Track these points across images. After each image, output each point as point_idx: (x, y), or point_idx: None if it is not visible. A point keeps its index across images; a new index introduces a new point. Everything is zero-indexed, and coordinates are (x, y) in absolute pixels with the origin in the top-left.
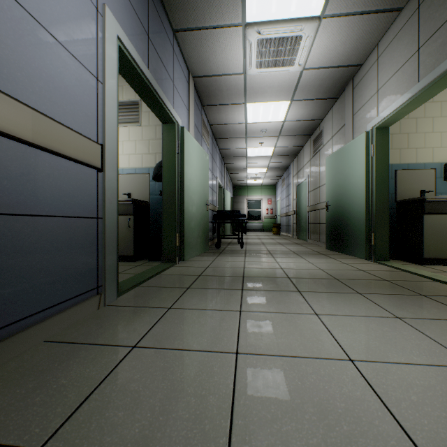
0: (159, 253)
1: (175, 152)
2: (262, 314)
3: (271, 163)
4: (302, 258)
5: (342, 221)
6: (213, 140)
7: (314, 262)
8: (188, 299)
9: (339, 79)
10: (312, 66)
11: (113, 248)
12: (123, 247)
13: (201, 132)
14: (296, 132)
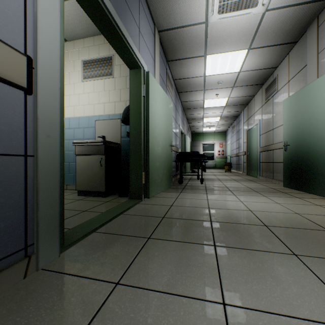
0: (127, 190)
1: (141, 95)
2: (265, 321)
3: (224, 113)
4: (265, 197)
5: (305, 160)
6: (176, 94)
7: (282, 203)
8: (146, 262)
9: (302, 18)
10: (276, 6)
11: (53, 194)
12: (96, 184)
13: (166, 84)
14: (249, 82)
